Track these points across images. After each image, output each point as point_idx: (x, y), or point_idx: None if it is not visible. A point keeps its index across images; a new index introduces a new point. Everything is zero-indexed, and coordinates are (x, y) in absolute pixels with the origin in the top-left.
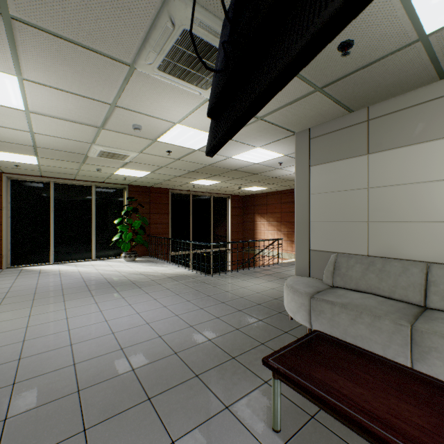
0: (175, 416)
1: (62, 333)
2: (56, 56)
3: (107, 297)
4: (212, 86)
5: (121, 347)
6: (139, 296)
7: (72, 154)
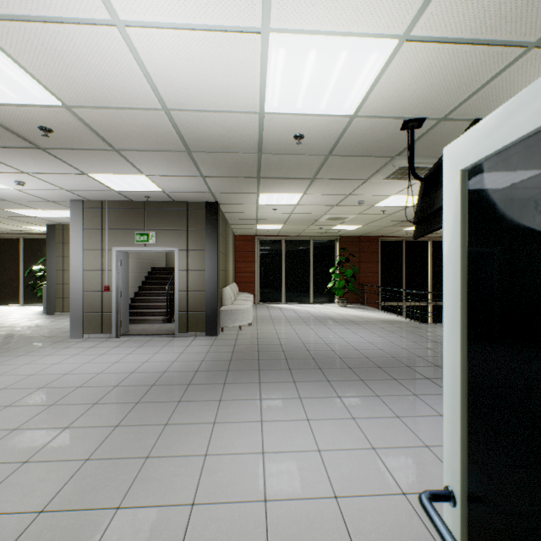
0: (395, 374)
1: (317, 338)
2: (326, 185)
3: (335, 326)
4: (415, 211)
5: (356, 349)
6: (359, 329)
7: (307, 221)
